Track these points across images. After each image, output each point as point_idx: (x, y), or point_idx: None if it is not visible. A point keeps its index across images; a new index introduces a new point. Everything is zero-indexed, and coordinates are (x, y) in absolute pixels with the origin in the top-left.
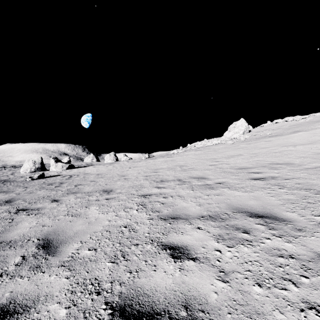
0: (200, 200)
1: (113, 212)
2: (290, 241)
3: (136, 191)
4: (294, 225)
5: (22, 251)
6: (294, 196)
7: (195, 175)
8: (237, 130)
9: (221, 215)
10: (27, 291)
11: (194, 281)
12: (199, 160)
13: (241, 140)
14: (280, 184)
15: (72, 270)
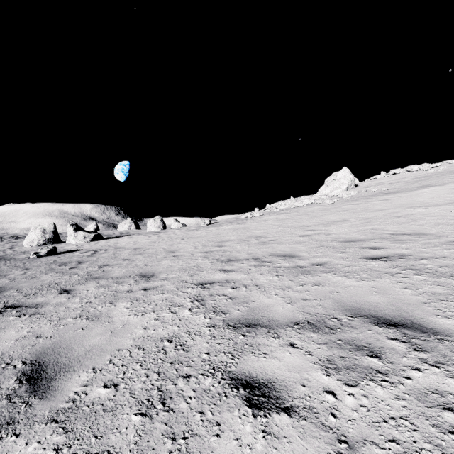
0: (290, 293)
1: (152, 312)
2: None
3: (190, 277)
4: None
5: None
6: (442, 288)
7: (279, 252)
8: (338, 184)
9: (327, 320)
10: None
11: None
12: (285, 228)
13: (345, 199)
14: (414, 266)
15: (69, 432)
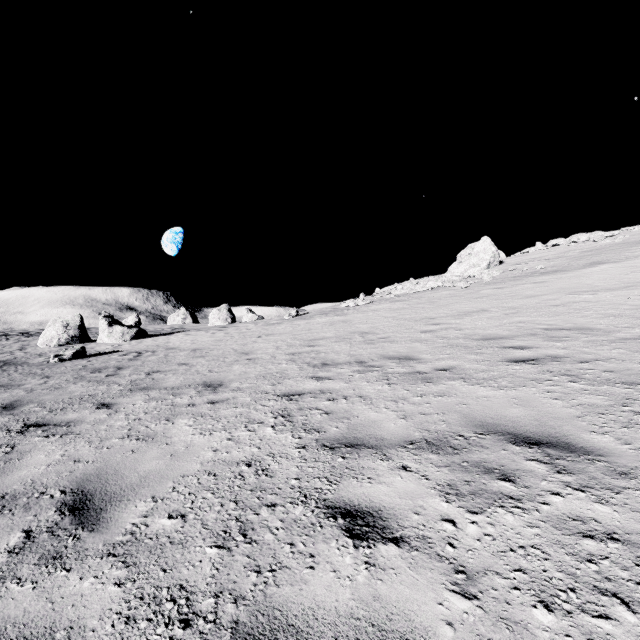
0: (405, 405)
1: (223, 431)
2: (605, 500)
3: (272, 386)
4: (611, 463)
5: (26, 520)
6: (603, 399)
7: (392, 353)
8: (476, 260)
9: (451, 439)
10: (28, 616)
11: (400, 594)
12: (400, 322)
13: (485, 281)
14: (570, 372)
15: (131, 566)
